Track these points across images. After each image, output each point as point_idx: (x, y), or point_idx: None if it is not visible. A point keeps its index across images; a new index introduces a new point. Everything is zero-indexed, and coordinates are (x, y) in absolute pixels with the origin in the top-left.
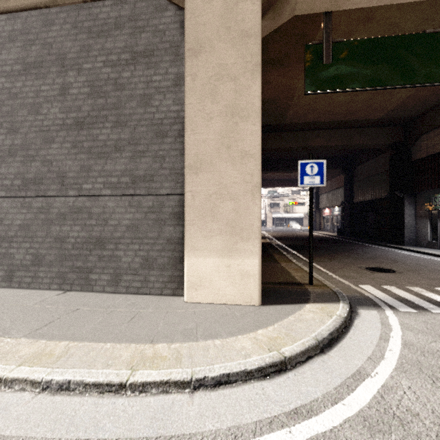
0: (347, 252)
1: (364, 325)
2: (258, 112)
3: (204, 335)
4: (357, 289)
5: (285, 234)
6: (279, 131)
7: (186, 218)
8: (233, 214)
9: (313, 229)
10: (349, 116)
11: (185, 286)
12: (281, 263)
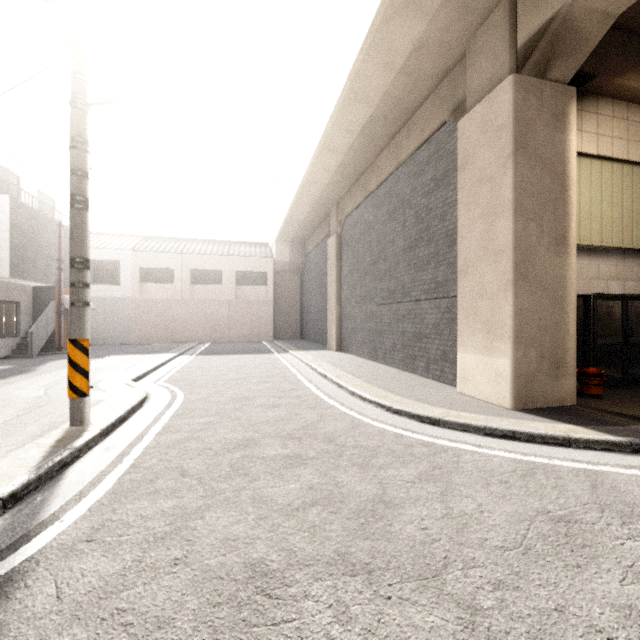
0: None
1: (597, 456)
2: (510, 205)
3: (426, 402)
4: None
5: None
6: None
7: (458, 317)
8: (489, 314)
9: None
10: None
11: (457, 378)
12: None
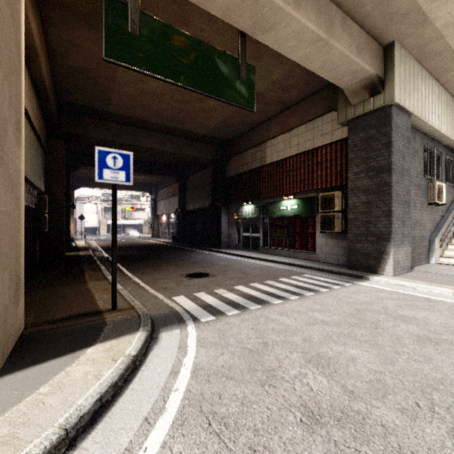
0: (175, 259)
1: (159, 357)
2: None
3: None
4: (169, 303)
5: (119, 243)
6: (103, 119)
7: None
8: None
9: (151, 237)
10: (178, 124)
11: None
12: (89, 283)
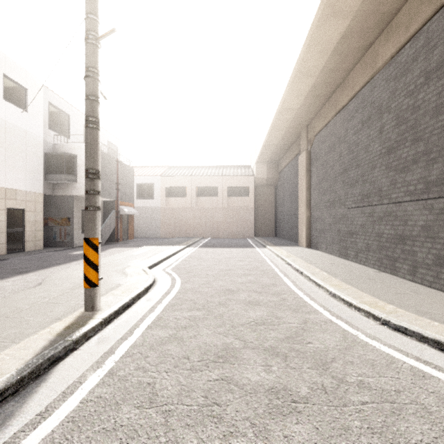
0: None
1: None
2: None
3: (433, 318)
4: None
5: None
6: None
7: None
8: None
9: None
10: None
11: None
12: None
